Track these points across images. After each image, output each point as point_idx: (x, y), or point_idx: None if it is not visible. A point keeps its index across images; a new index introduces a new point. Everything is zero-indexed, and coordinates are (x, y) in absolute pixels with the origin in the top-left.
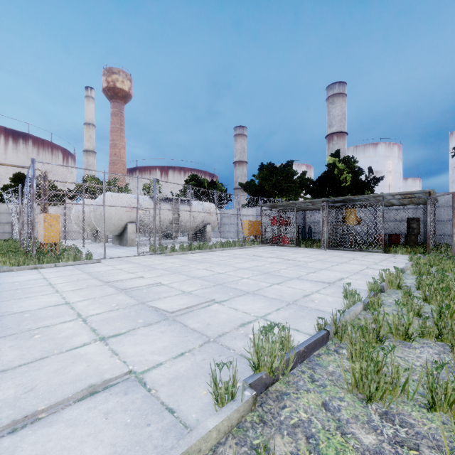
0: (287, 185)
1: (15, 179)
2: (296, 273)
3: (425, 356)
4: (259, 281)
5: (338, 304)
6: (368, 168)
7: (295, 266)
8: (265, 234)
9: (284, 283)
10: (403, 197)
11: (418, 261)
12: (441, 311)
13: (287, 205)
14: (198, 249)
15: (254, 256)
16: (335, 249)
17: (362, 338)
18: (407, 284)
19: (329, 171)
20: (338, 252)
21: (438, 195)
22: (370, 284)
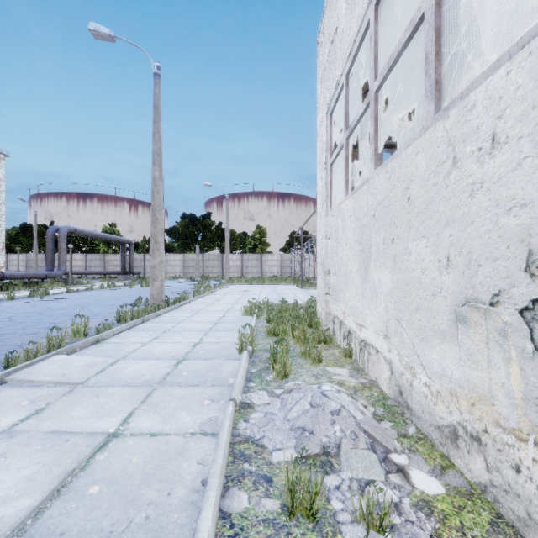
0: None
1: (291, 236)
2: None
3: None
4: None
5: None
6: None
7: None
8: None
9: None
10: None
11: None
12: None
13: None
14: None
15: None
16: None
17: None
18: None
19: None
20: None
21: None
22: None
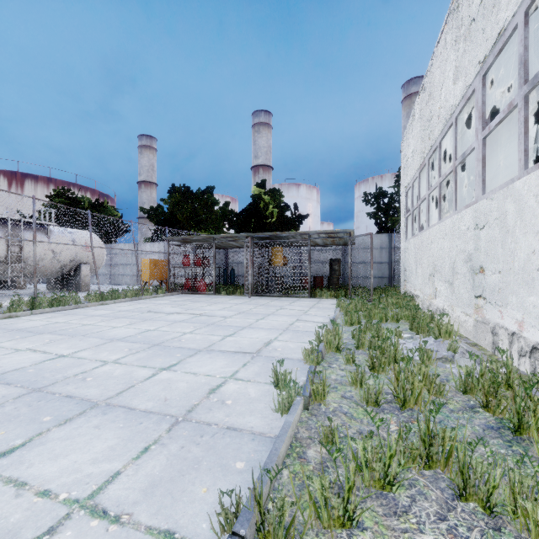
0: (207, 216)
1: None
2: (206, 339)
3: (431, 538)
4: (134, 367)
5: (264, 402)
6: (294, 204)
7: (207, 326)
8: (174, 278)
9: (180, 364)
10: (328, 237)
11: (348, 308)
12: (405, 393)
13: (204, 239)
14: (50, 307)
15: (150, 312)
16: (261, 295)
17: (316, 519)
18: (343, 341)
19: (255, 204)
20: (264, 299)
21: (358, 236)
22: (307, 350)
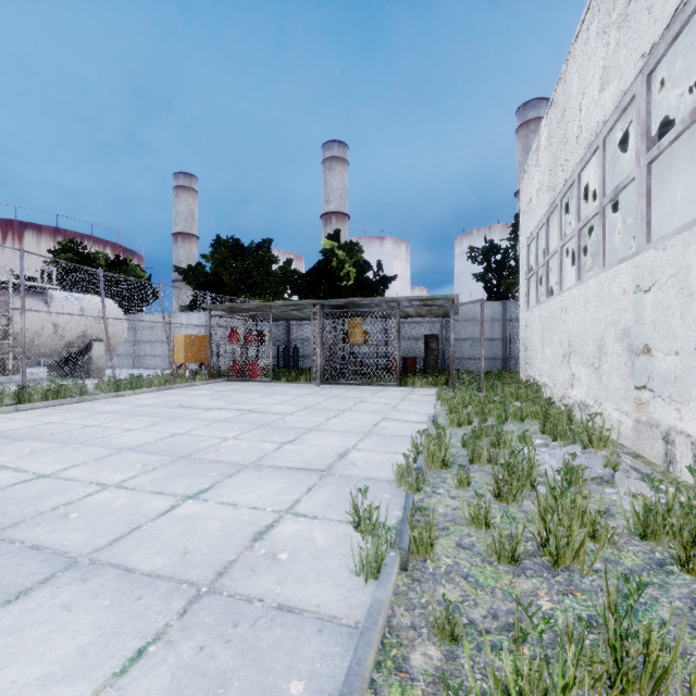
0: (262, 277)
1: None
2: (255, 448)
3: None
4: (145, 495)
5: (338, 557)
6: (377, 262)
7: (259, 429)
8: (218, 360)
9: (215, 488)
10: (423, 305)
11: (453, 402)
12: (558, 544)
13: (258, 308)
14: (44, 400)
15: (182, 407)
16: (333, 382)
17: None
18: (450, 451)
19: (325, 261)
20: (337, 388)
21: (464, 303)
22: (401, 468)
